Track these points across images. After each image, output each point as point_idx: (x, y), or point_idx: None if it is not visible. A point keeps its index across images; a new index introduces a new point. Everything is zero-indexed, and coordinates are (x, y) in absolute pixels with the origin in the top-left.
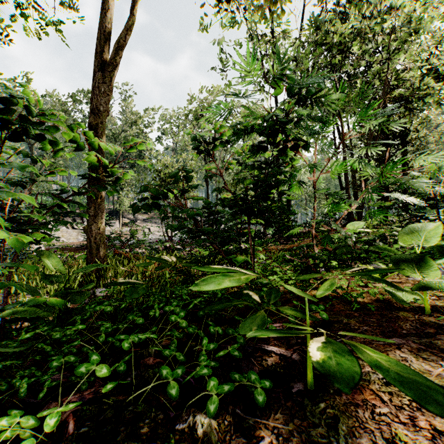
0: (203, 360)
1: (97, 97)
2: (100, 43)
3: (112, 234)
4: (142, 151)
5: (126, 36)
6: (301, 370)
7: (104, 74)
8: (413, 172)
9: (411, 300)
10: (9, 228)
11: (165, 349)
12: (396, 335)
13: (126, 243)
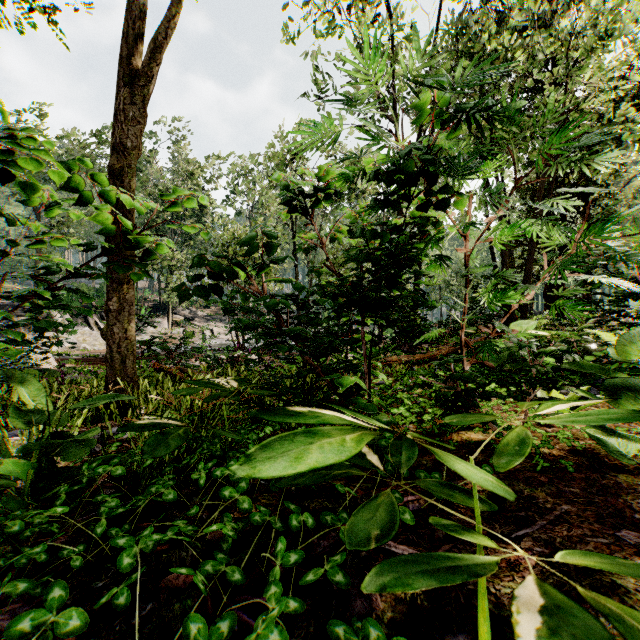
0: (274, 596)
1: (122, 126)
2: (127, 42)
3: (154, 338)
4: (202, 217)
5: (167, 31)
6: (462, 602)
7: (133, 90)
8: (609, 244)
9: (634, 453)
10: None
11: (205, 561)
12: (624, 523)
13: (175, 351)
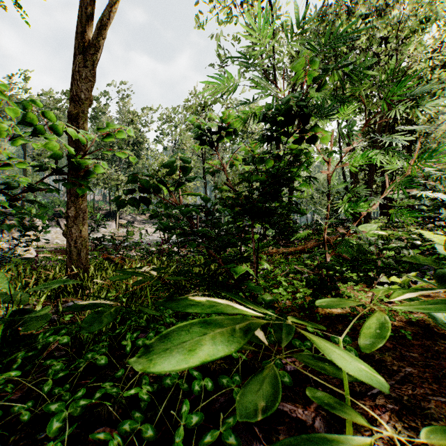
0: None
1: (78, 83)
2: (81, 22)
3: (104, 236)
4: (139, 151)
5: (111, 14)
6: None
7: (86, 57)
8: (428, 169)
9: None
10: (0, 229)
11: (124, 420)
12: None
13: (119, 245)
